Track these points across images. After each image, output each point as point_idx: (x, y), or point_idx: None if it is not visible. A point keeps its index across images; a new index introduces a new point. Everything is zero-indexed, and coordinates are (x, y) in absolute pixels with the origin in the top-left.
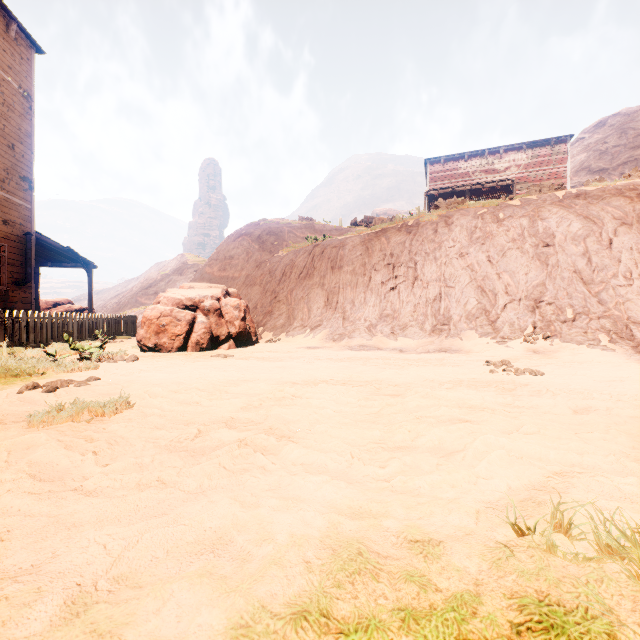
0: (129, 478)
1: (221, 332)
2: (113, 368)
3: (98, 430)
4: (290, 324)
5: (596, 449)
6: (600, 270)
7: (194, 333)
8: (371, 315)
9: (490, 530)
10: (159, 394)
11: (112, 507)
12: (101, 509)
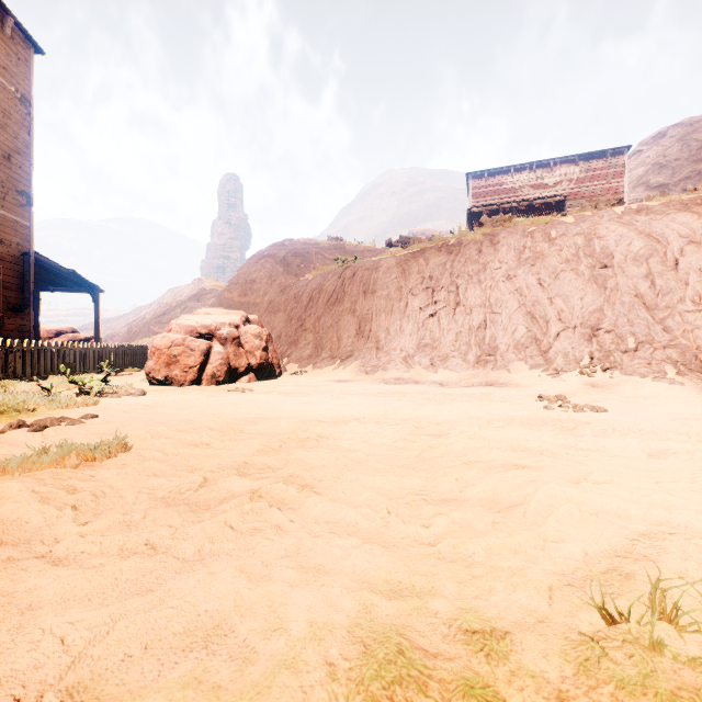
0: (111, 541)
1: (240, 363)
2: (115, 404)
3: (85, 478)
4: (318, 355)
5: (686, 503)
6: (665, 294)
7: (209, 364)
8: (408, 345)
9: (569, 615)
10: (163, 434)
11: (83, 581)
12: (69, 584)
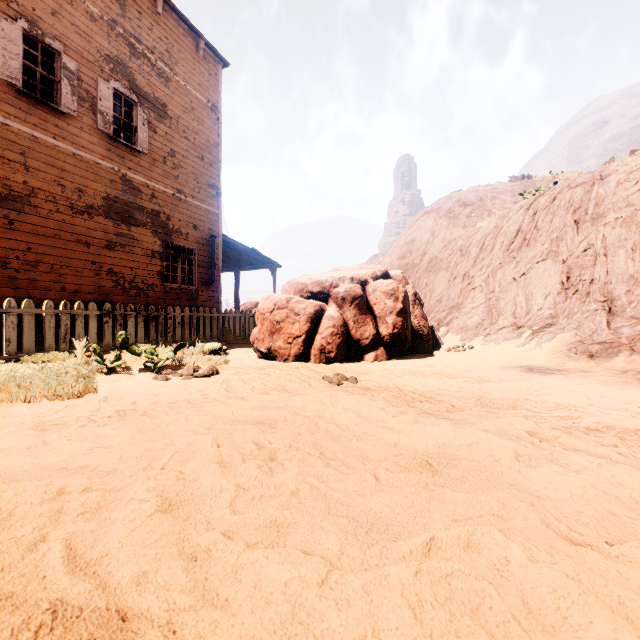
0: None
1: (362, 333)
2: (100, 398)
3: None
4: (491, 322)
5: None
6: None
7: (318, 334)
8: None
9: None
10: None
11: None
12: None
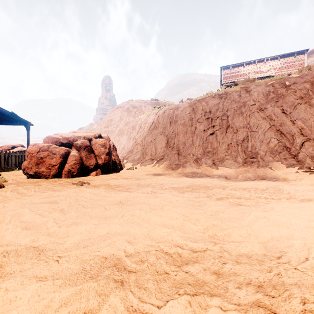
0: None
1: (90, 163)
2: None
3: None
4: (143, 158)
5: None
6: None
7: (67, 164)
8: (197, 152)
9: None
10: None
11: None
12: None
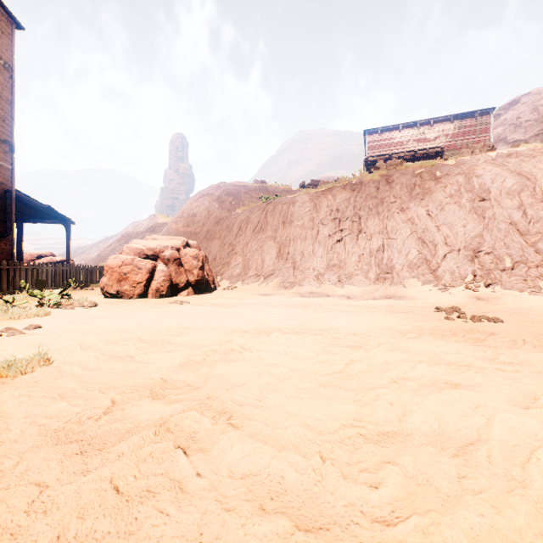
0: None
1: (180, 280)
2: (64, 315)
3: None
4: (245, 273)
5: None
6: (535, 222)
7: (154, 281)
8: (319, 265)
9: None
10: (94, 345)
11: None
12: None
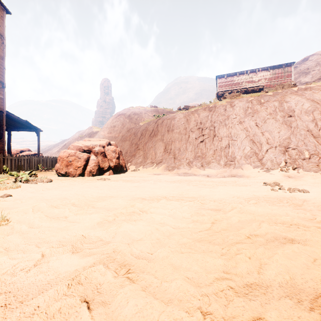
0: None
1: (105, 165)
2: (29, 187)
3: None
4: (145, 161)
5: None
6: None
7: (88, 166)
8: (189, 156)
9: None
10: (42, 209)
11: None
12: None
